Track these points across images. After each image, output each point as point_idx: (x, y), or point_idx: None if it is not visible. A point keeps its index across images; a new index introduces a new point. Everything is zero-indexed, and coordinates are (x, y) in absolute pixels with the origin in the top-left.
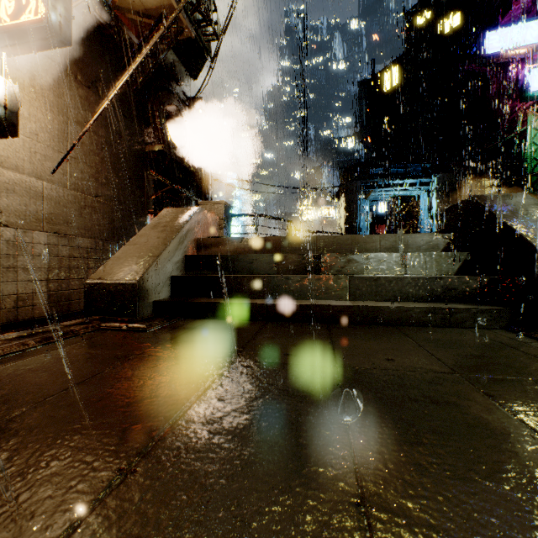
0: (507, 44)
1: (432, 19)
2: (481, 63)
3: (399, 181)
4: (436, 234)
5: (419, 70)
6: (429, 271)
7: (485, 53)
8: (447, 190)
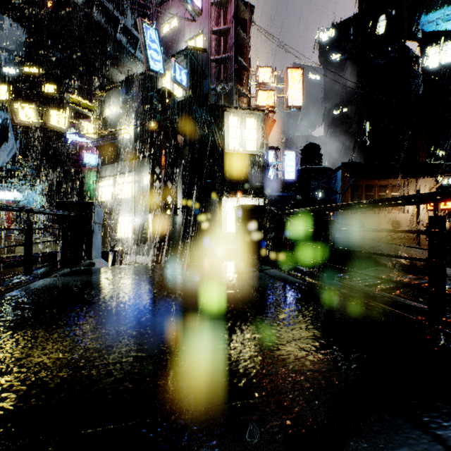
0: (75, 137)
1: (35, 75)
2: (64, 139)
3: (13, 181)
4: (51, 239)
5: (25, 102)
6: (49, 249)
7: (66, 137)
8: (46, 193)
